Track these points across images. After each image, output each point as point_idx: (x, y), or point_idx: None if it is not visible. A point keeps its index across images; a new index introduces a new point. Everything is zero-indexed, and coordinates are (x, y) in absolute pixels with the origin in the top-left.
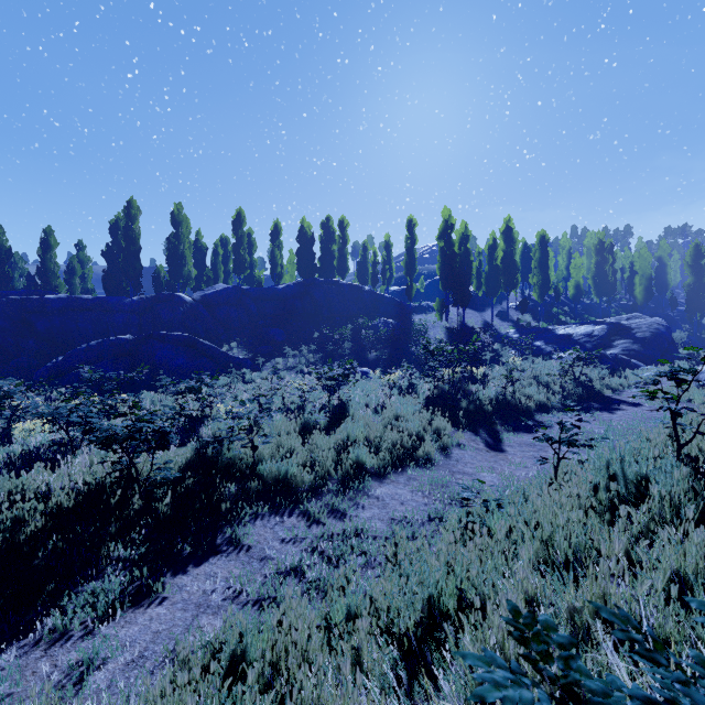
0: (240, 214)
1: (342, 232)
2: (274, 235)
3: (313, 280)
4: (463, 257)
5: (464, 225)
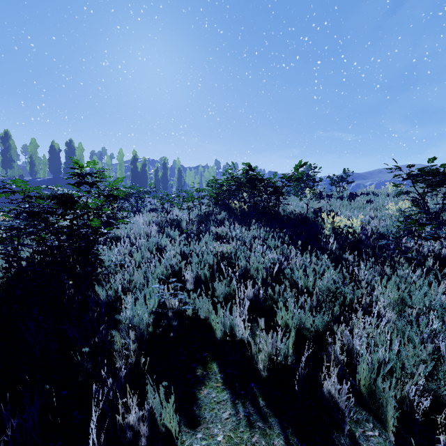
0: (7, 133)
1: (79, 151)
2: (32, 147)
3: (60, 178)
4: (141, 174)
5: (144, 158)
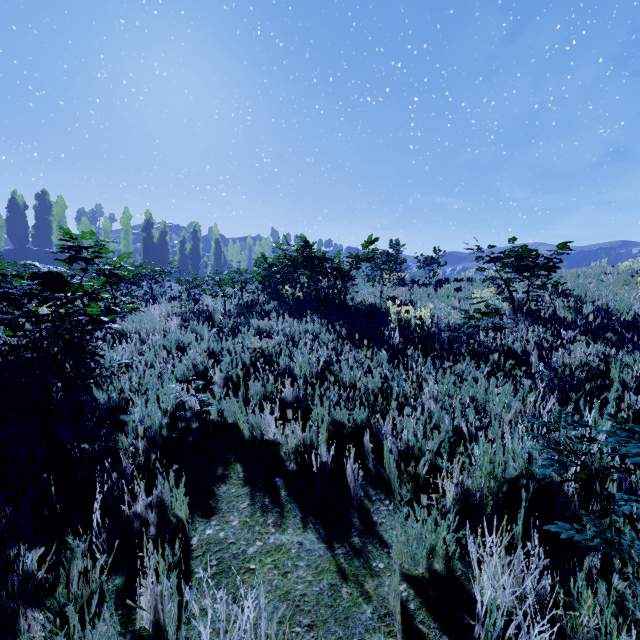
0: None
1: (59, 209)
2: None
3: (26, 249)
4: (159, 246)
5: (164, 224)
